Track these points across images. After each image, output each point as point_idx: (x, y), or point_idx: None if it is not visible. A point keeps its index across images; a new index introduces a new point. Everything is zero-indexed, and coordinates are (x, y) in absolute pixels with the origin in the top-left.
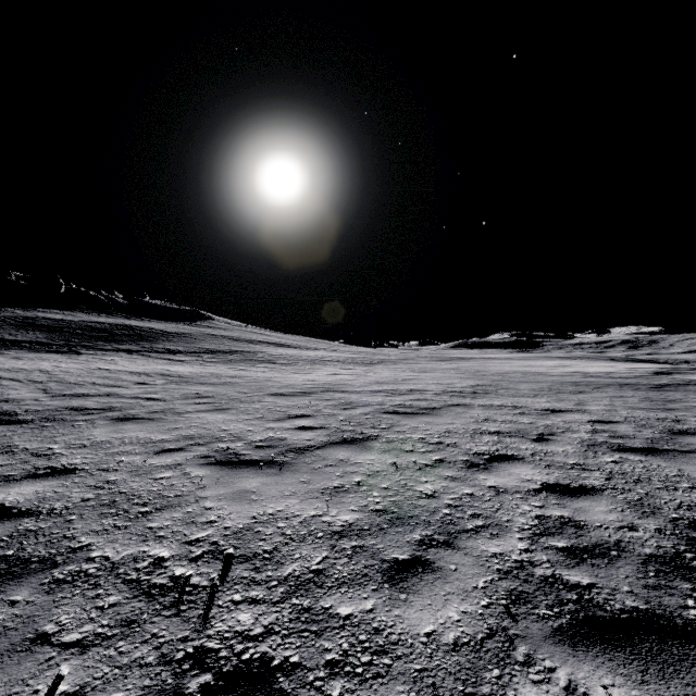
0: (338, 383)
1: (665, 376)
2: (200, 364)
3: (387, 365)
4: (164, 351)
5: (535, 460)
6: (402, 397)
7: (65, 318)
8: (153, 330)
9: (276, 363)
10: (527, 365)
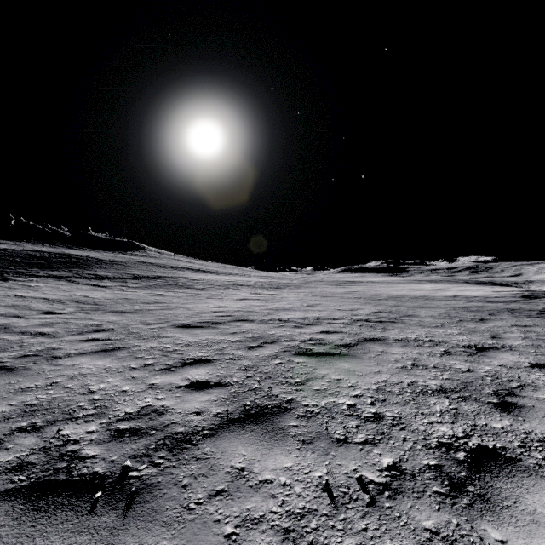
0: (247, 310)
1: (537, 301)
2: (121, 290)
3: (291, 290)
4: (93, 277)
5: (541, 465)
6: (312, 328)
7: (9, 247)
8: (89, 258)
9: (193, 288)
10: (410, 289)
